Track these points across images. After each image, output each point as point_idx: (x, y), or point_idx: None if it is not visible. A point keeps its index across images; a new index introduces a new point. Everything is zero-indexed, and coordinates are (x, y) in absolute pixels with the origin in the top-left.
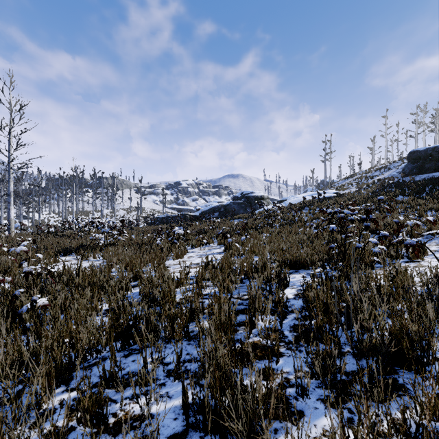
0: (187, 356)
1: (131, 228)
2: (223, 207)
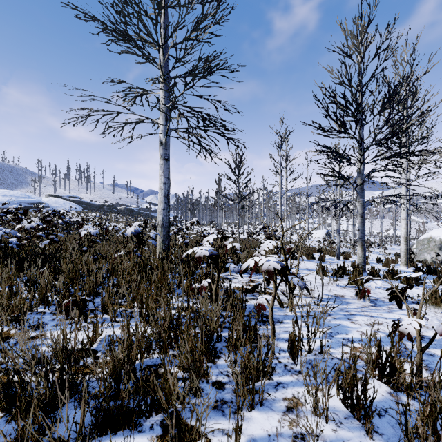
0: None
1: None
2: None
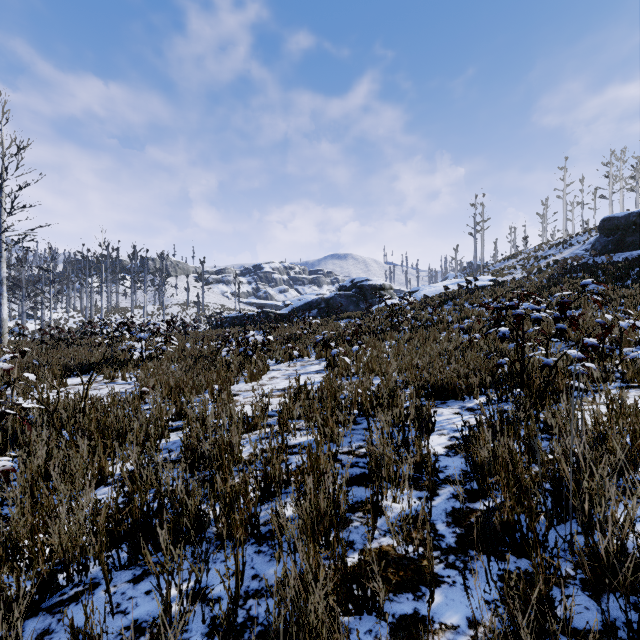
0: (254, 582)
1: (185, 332)
2: (325, 301)
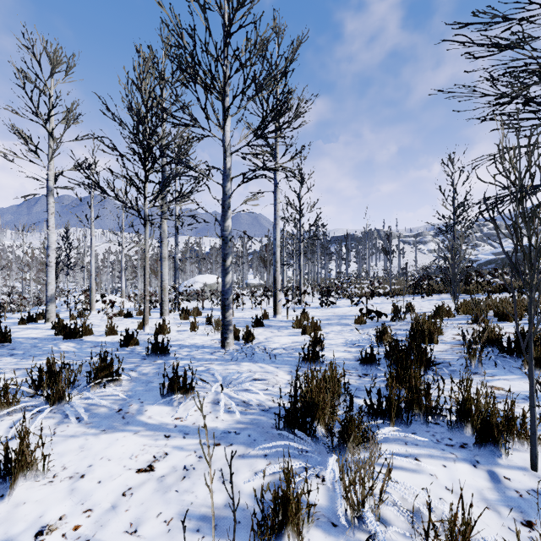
0: None
1: None
2: (500, 260)
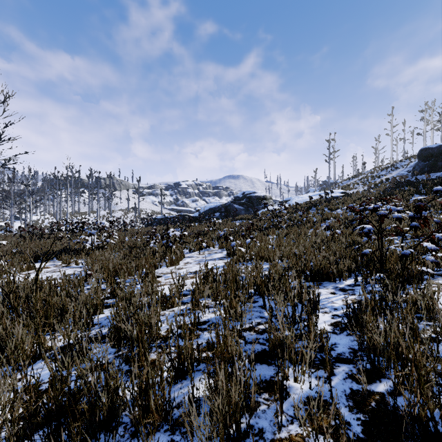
0: None
1: (125, 229)
2: (224, 208)
